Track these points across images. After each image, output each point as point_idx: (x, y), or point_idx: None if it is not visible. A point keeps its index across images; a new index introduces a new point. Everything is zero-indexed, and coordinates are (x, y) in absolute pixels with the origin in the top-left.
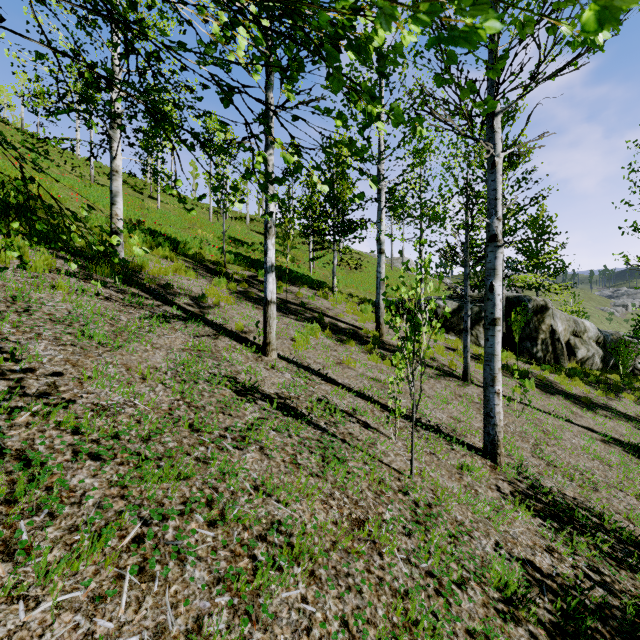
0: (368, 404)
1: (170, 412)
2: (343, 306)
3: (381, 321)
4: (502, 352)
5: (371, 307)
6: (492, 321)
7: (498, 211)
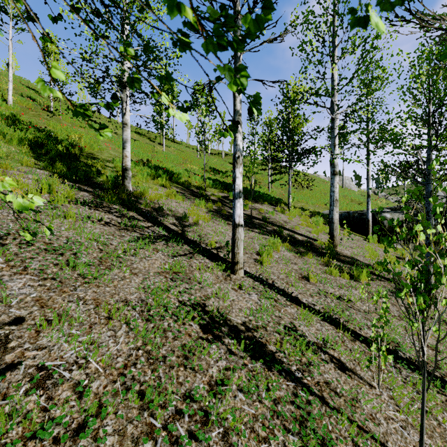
0: (337, 331)
1: (124, 371)
2: (297, 219)
3: (334, 234)
4: None
5: (322, 220)
6: None
7: None
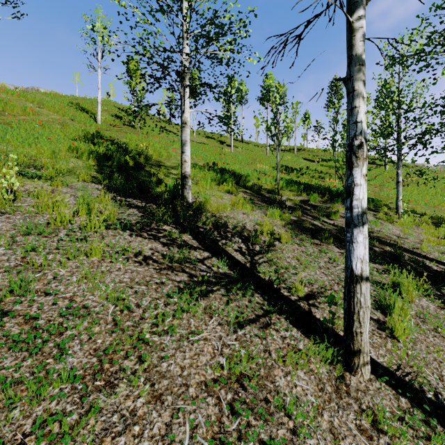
0: None
1: None
2: (415, 231)
3: None
4: None
5: None
6: None
7: None
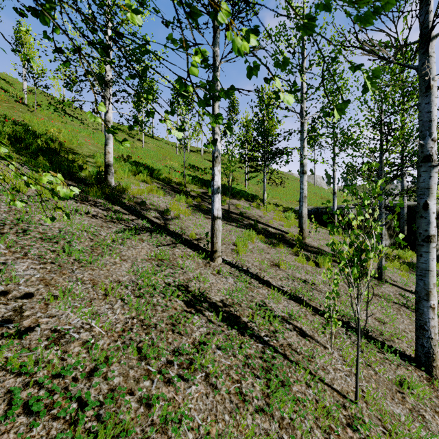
0: (301, 307)
1: (123, 334)
2: (271, 214)
3: (303, 227)
4: (404, 251)
5: (293, 215)
6: (426, 238)
7: (433, 132)
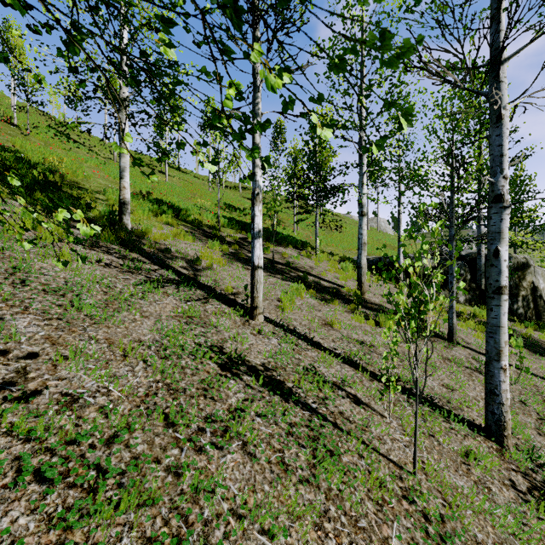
0: (356, 372)
1: (146, 399)
2: (325, 264)
3: (362, 280)
4: (481, 308)
5: (351, 265)
6: (497, 289)
7: (504, 168)
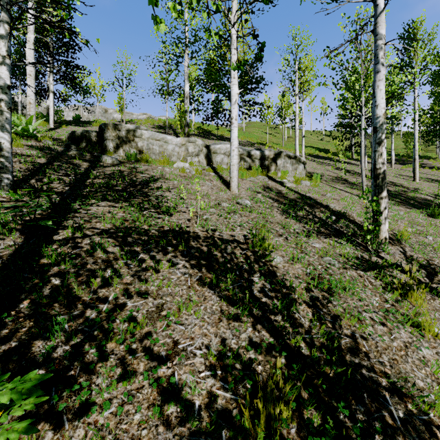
0: None
1: None
2: None
3: None
4: None
5: None
6: None
7: None
